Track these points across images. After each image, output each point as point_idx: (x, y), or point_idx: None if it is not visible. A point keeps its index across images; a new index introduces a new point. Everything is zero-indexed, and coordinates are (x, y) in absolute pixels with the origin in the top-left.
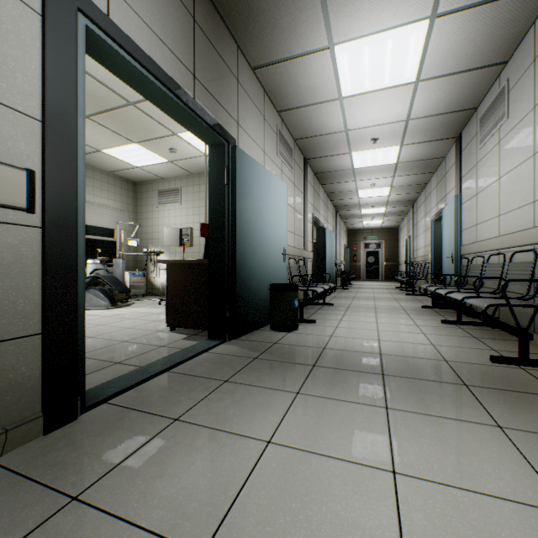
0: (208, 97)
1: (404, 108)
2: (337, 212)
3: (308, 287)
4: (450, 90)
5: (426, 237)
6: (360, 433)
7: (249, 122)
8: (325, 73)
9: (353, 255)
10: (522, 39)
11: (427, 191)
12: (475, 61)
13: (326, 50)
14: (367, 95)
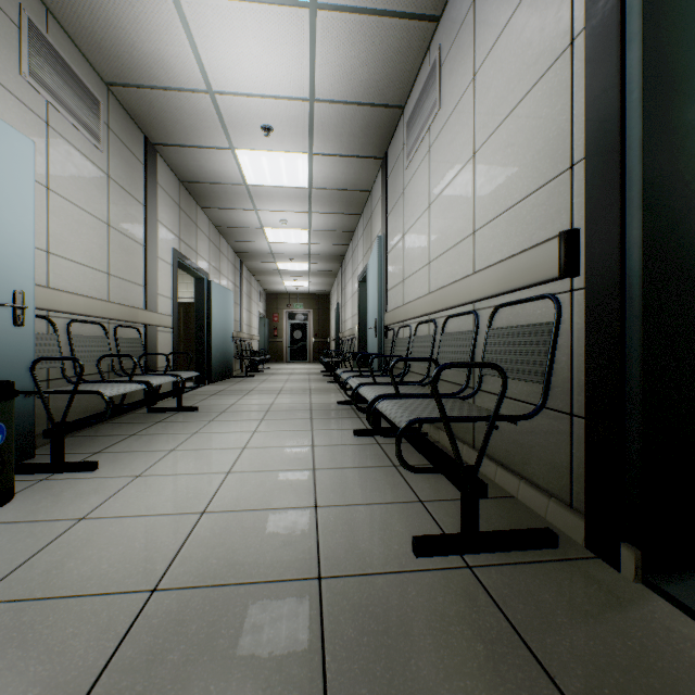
0: None
1: (303, 70)
2: (243, 262)
3: (75, 387)
4: (368, 52)
5: (354, 304)
6: None
7: None
8: None
9: (274, 329)
10: None
11: (355, 242)
12: None
13: None
14: (229, 4)
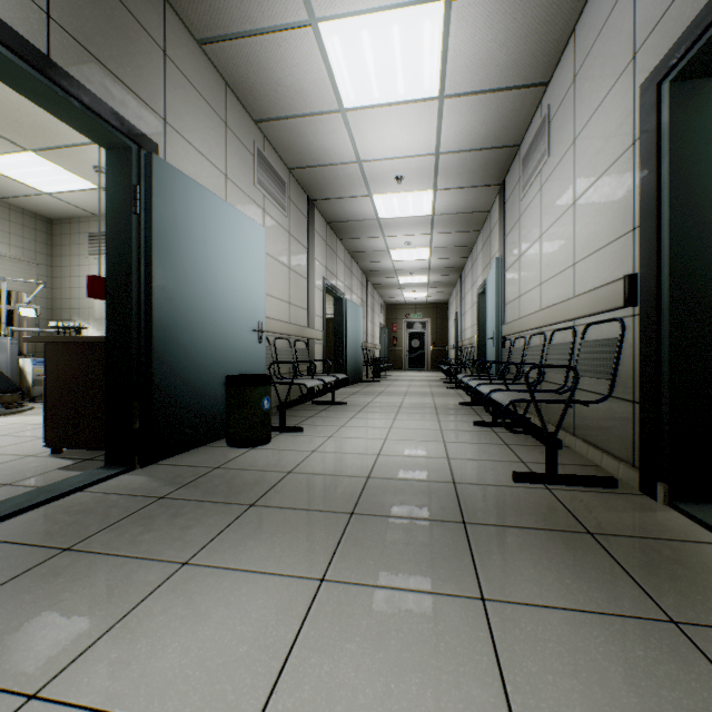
0: (87, 60)
1: (431, 136)
2: (368, 279)
3: (292, 380)
4: (485, 116)
5: (473, 314)
6: (241, 645)
7: (192, 124)
8: (313, 66)
9: (393, 338)
10: (563, 53)
11: (474, 255)
12: (510, 77)
13: (307, 27)
14: (379, 110)
